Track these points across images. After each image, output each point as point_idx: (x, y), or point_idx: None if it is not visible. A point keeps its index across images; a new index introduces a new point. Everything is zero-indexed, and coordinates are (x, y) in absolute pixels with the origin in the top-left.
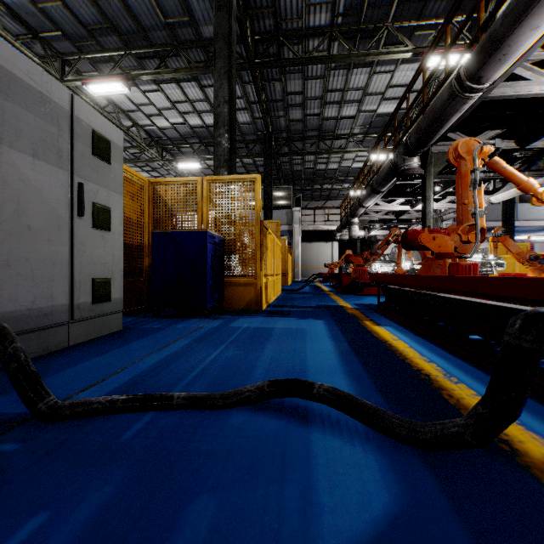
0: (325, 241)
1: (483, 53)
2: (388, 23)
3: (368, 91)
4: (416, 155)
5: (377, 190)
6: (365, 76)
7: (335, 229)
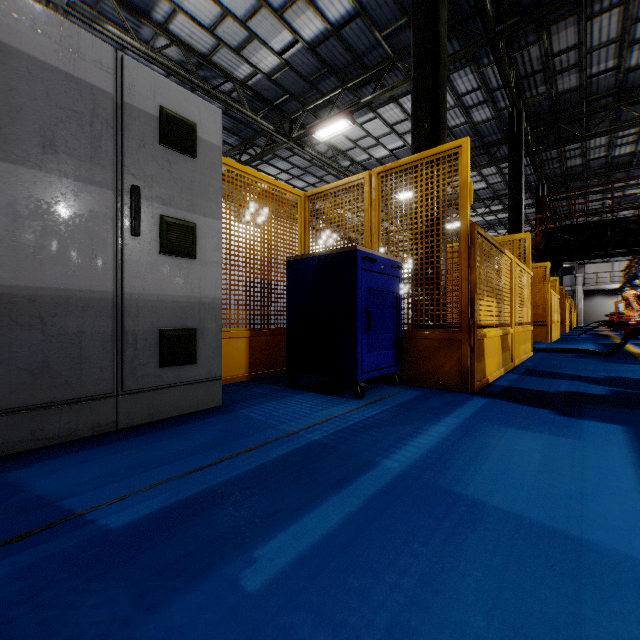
0: (608, 295)
1: (634, 273)
2: (636, 202)
3: (634, 213)
4: (635, 280)
5: (628, 283)
6: (629, 211)
7: (616, 287)
